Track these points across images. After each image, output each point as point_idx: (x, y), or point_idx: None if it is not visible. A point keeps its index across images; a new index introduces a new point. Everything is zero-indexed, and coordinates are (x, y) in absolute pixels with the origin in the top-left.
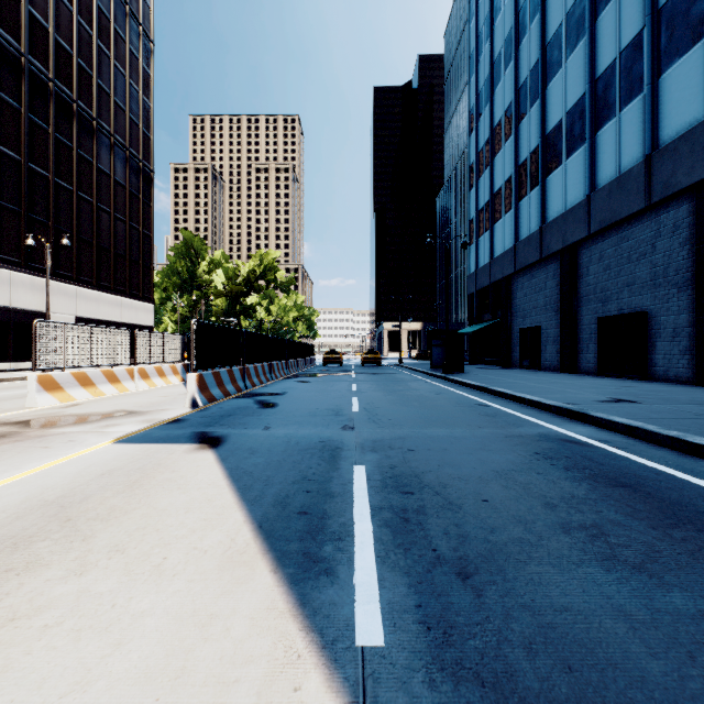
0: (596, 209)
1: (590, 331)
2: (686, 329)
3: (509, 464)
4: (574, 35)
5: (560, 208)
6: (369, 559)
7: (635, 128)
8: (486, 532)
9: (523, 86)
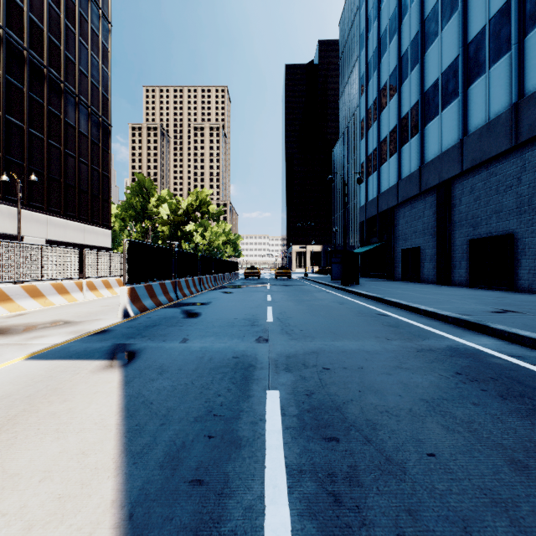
0: (468, 150)
1: (462, 251)
2: None
3: (436, 390)
4: (449, 9)
5: (436, 151)
6: None
7: (503, 81)
8: (459, 533)
9: (404, 54)
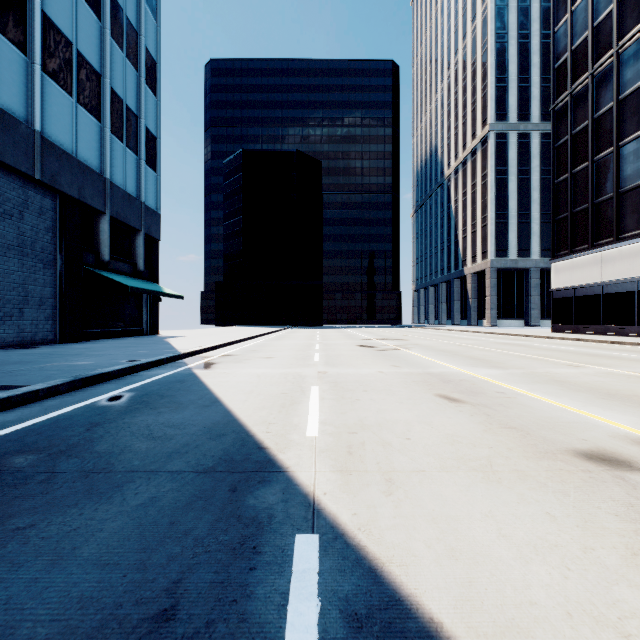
0: None
1: None
2: None
3: None
4: None
5: None
6: None
7: None
8: None
9: None
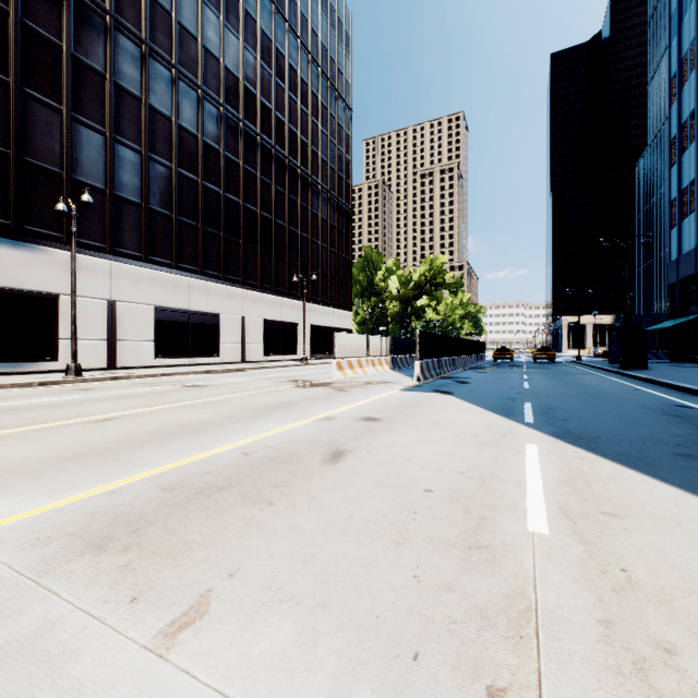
0: None
1: None
2: None
3: (617, 408)
4: None
5: None
6: (530, 416)
7: None
8: (581, 417)
9: None
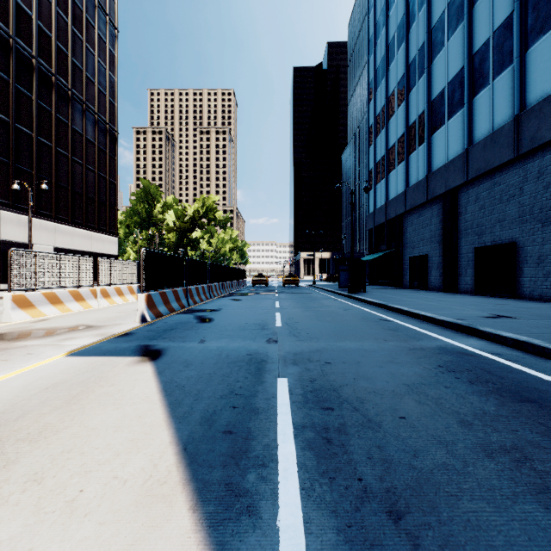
0: (473, 160)
1: (467, 259)
2: (549, 257)
3: (418, 377)
4: (455, 20)
5: (443, 159)
6: (293, 492)
7: (506, 93)
8: (410, 457)
9: (412, 62)
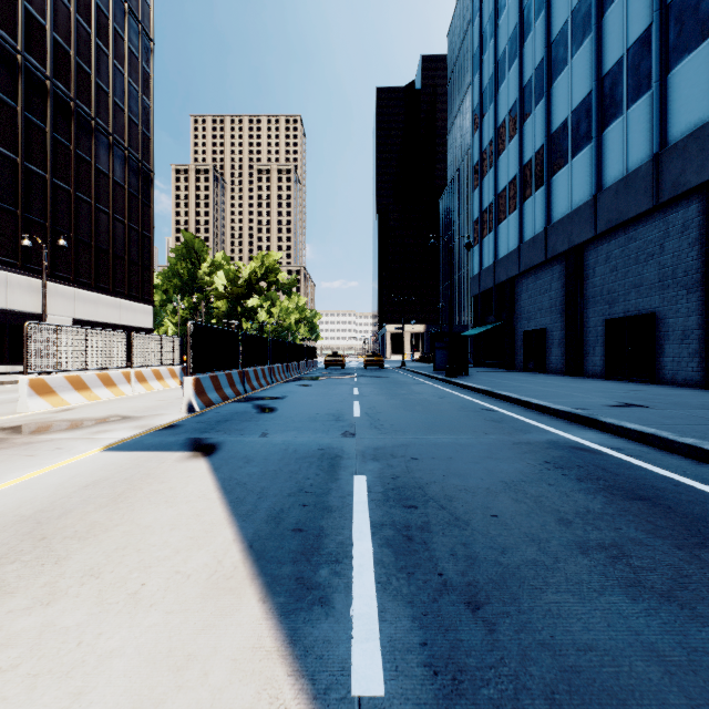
0: (603, 209)
1: (596, 334)
2: (696, 331)
3: (518, 474)
4: (580, 32)
5: (566, 208)
6: (368, 585)
7: (643, 126)
8: (497, 553)
9: (527, 84)
